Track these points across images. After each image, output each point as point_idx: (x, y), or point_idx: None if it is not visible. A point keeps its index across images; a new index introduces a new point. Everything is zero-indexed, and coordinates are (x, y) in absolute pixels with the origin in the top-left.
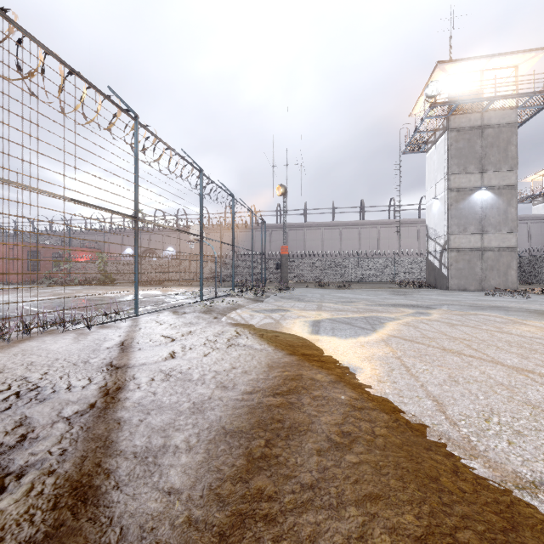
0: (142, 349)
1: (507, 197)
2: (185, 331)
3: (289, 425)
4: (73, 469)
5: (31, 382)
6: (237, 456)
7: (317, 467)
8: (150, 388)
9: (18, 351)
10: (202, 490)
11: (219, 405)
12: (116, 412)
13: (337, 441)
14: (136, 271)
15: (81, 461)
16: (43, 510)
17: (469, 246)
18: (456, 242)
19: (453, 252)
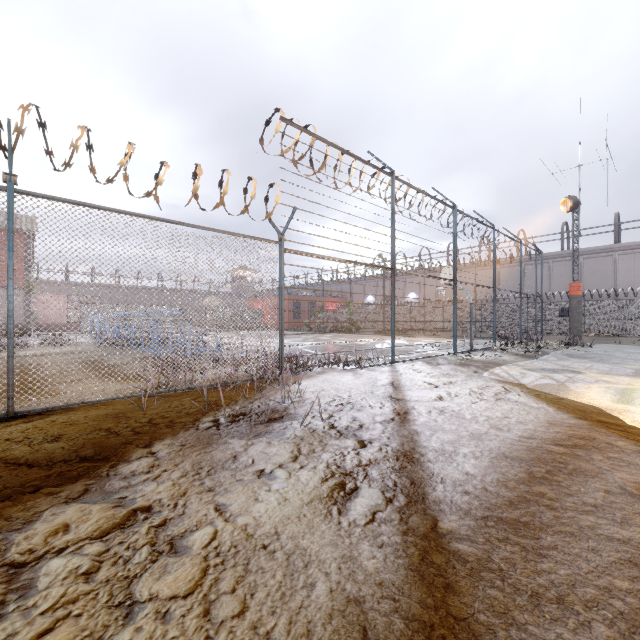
0: (411, 390)
1: None
2: (445, 380)
3: (573, 467)
4: (399, 447)
5: (344, 399)
6: (519, 470)
7: (603, 498)
8: (431, 417)
9: (323, 379)
10: (492, 479)
11: (496, 438)
12: (411, 426)
13: (634, 492)
14: (392, 320)
15: (401, 444)
16: (392, 458)
17: None
18: None
19: None
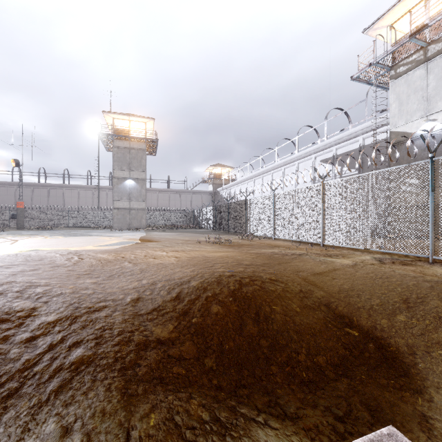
0: None
1: (141, 184)
2: None
3: None
4: None
5: None
6: None
7: None
8: None
9: None
10: None
11: None
12: None
13: None
14: None
15: None
16: None
17: (124, 207)
18: (117, 205)
19: (116, 210)
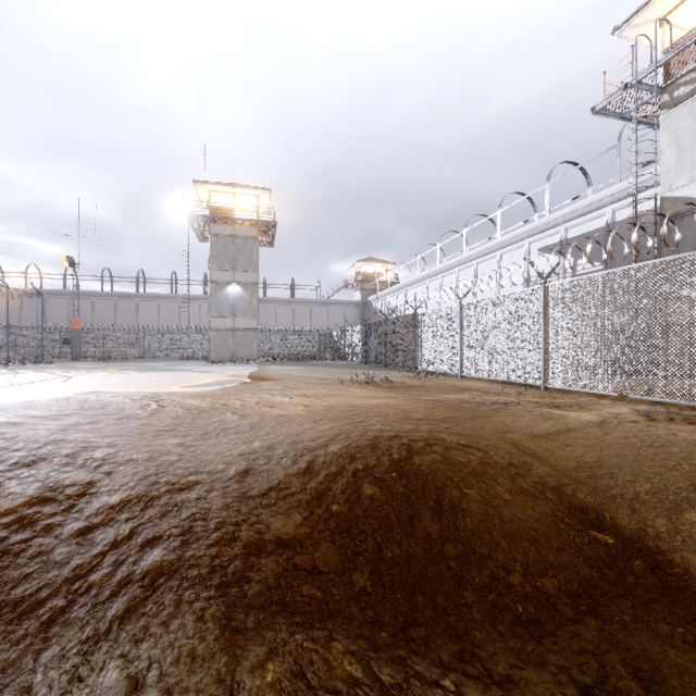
0: None
1: (252, 291)
2: None
3: None
4: None
5: None
6: None
7: None
8: None
9: None
10: None
11: None
12: None
13: None
14: None
15: None
16: None
17: (225, 326)
18: (216, 324)
19: (213, 331)
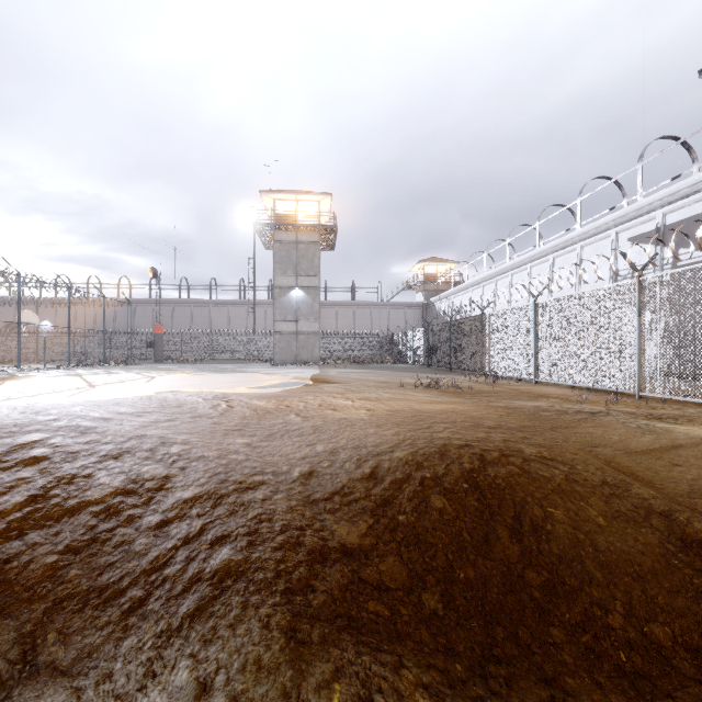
0: None
1: (313, 295)
2: None
3: None
4: None
5: None
6: None
7: None
8: None
9: None
10: None
11: None
12: None
13: None
14: None
15: None
16: None
17: (288, 330)
18: (280, 327)
19: (277, 335)
